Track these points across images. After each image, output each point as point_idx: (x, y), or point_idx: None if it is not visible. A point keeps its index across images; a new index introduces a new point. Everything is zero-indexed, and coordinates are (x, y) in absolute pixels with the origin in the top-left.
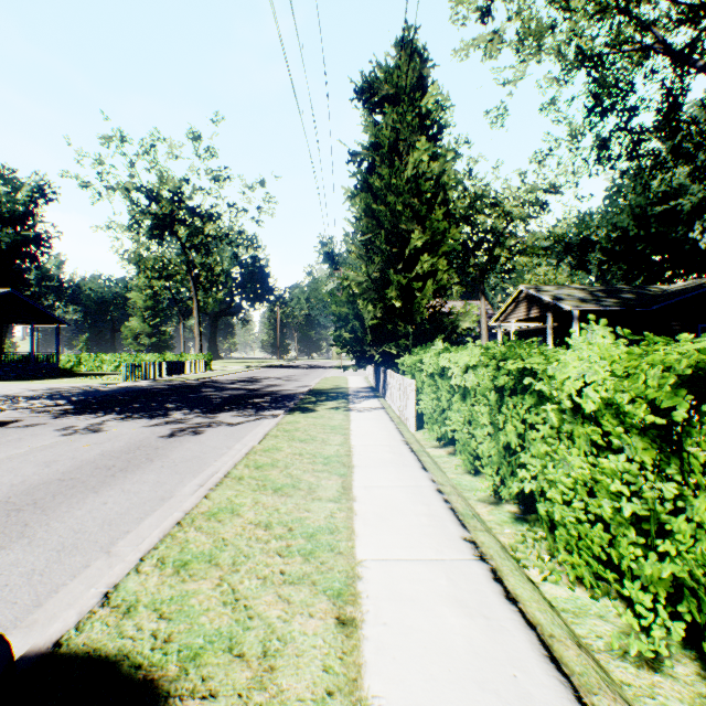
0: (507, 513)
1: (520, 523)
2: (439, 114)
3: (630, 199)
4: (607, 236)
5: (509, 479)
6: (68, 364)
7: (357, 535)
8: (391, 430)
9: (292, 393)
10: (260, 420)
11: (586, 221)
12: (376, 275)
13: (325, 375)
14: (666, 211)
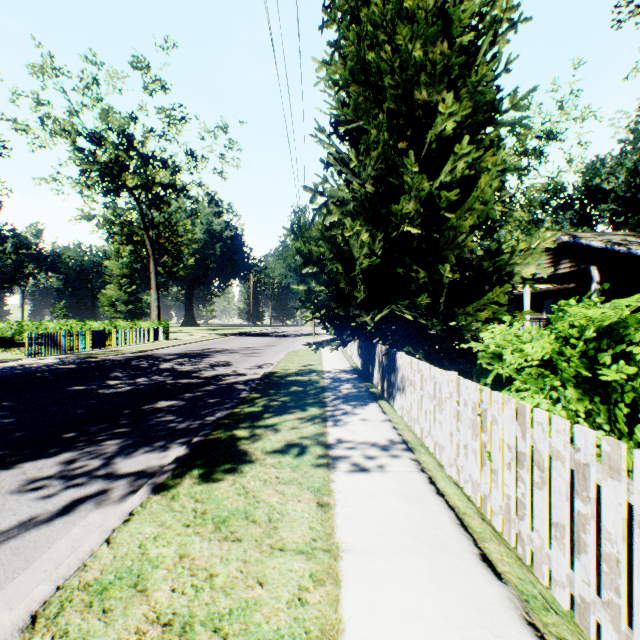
0: None
1: None
2: None
3: None
4: (627, 182)
5: None
6: (9, 332)
7: None
8: None
9: (236, 382)
10: (63, 523)
11: (595, 167)
12: (370, 190)
13: (295, 346)
14: None
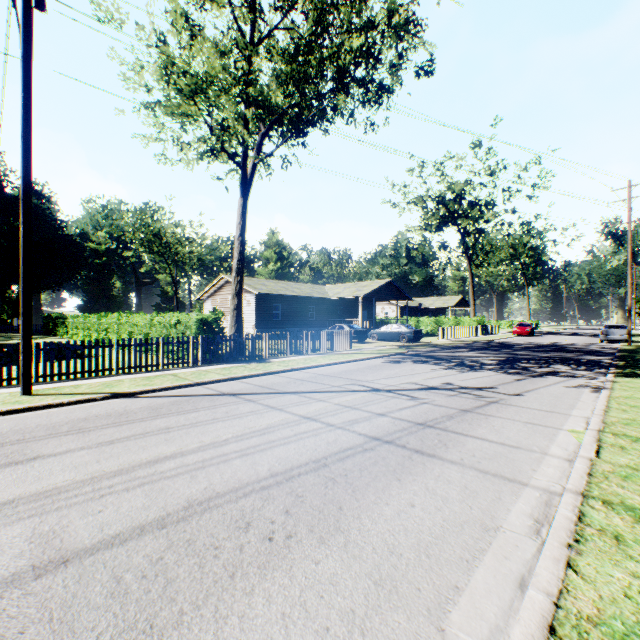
0: None
1: None
2: None
3: None
4: None
5: None
6: None
7: None
8: None
9: None
10: None
11: None
12: None
13: None
14: None
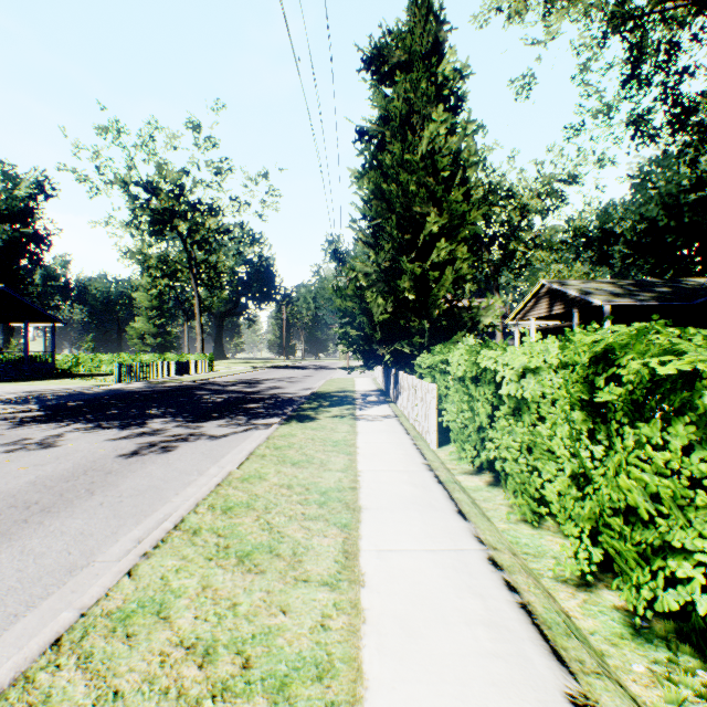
0: (615, 612)
1: (647, 640)
2: (457, 83)
3: (659, 186)
4: (632, 228)
5: (634, 568)
6: (66, 364)
7: (367, 685)
8: (407, 448)
9: (293, 396)
10: (250, 432)
11: (608, 212)
12: (386, 265)
13: (331, 376)
14: (701, 198)
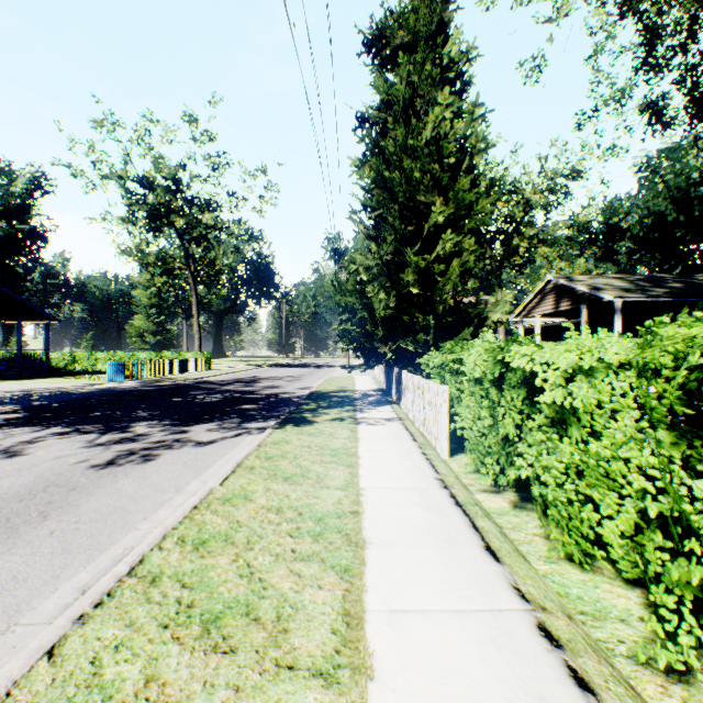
0: None
1: None
2: (463, 66)
3: (668, 179)
4: (639, 223)
5: None
6: (62, 363)
7: None
8: (415, 458)
9: (291, 396)
10: (241, 437)
11: (614, 207)
12: (388, 258)
13: (331, 375)
14: None
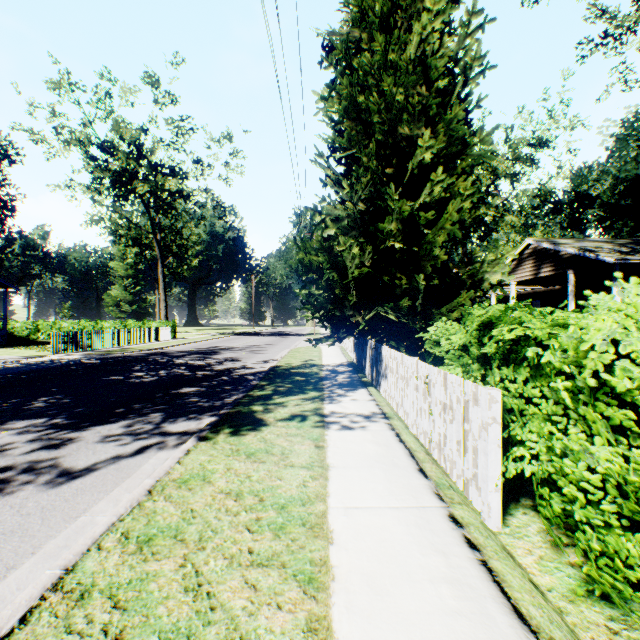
0: None
1: None
2: None
3: None
4: (611, 189)
5: None
6: (25, 332)
7: None
8: (444, 541)
9: (246, 373)
10: (142, 457)
11: (583, 174)
12: (362, 208)
13: (296, 345)
14: None
